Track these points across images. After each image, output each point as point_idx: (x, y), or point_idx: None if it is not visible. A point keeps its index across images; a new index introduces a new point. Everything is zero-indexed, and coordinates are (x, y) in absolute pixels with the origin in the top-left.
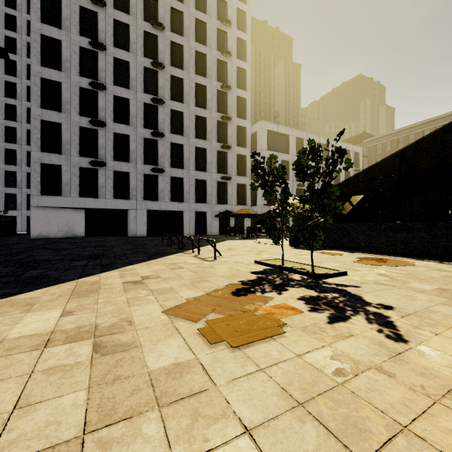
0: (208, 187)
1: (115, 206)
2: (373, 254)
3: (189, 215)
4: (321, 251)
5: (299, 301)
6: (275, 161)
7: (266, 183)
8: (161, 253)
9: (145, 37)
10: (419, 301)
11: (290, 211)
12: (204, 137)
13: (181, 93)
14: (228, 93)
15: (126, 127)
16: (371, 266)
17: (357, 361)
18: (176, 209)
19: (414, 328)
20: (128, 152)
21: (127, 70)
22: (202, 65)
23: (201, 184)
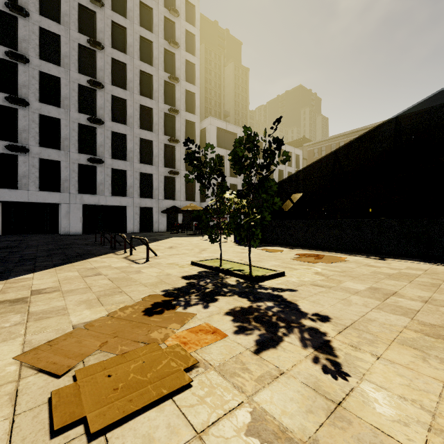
0: (155, 181)
1: (41, 199)
2: (310, 250)
3: (133, 211)
4: (263, 248)
5: (226, 318)
6: (212, 151)
7: (202, 175)
8: (85, 255)
9: (80, 11)
10: (354, 307)
11: (228, 207)
12: (150, 128)
13: (124, 79)
14: (176, 85)
15: (56, 109)
16: (308, 264)
17: (284, 431)
18: (118, 204)
19: (353, 350)
20: (59, 138)
21: (57, 44)
22: (148, 52)
23: (147, 178)
